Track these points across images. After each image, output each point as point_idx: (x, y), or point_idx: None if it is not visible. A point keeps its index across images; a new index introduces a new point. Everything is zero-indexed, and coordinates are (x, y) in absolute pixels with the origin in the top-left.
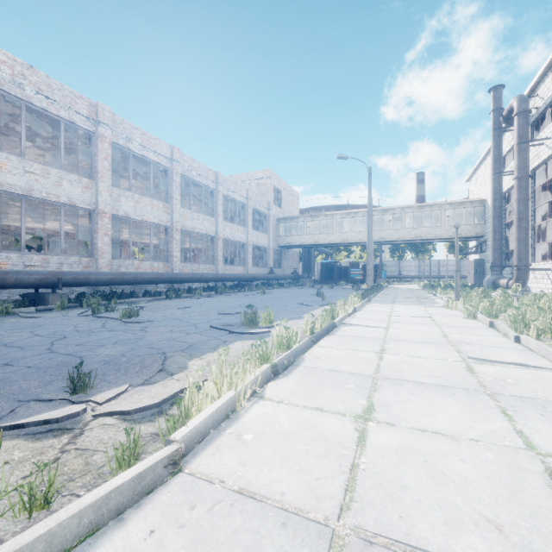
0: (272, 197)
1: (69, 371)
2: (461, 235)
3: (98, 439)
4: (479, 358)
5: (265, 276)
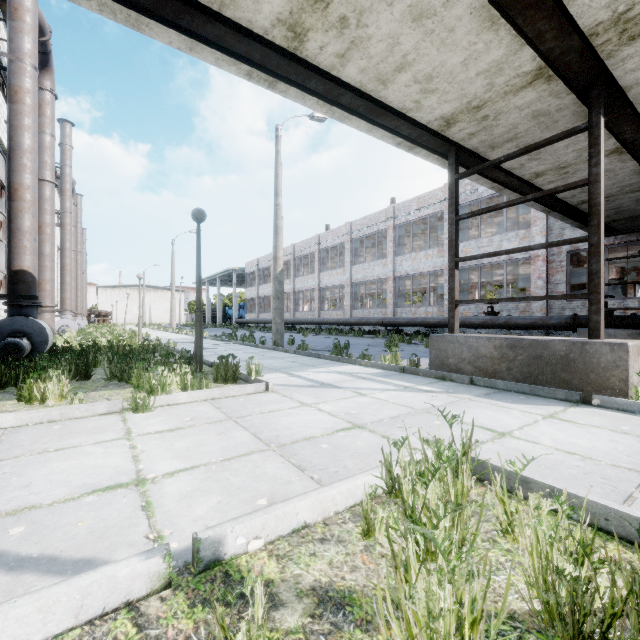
0: None
1: None
2: None
3: None
4: None
5: (414, 320)
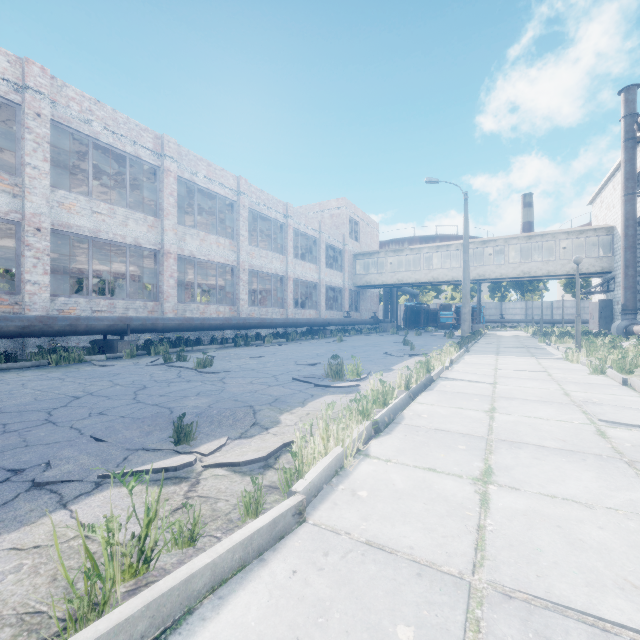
0: (347, 229)
1: (164, 422)
2: (581, 271)
3: (216, 488)
4: (611, 421)
5: (340, 321)
